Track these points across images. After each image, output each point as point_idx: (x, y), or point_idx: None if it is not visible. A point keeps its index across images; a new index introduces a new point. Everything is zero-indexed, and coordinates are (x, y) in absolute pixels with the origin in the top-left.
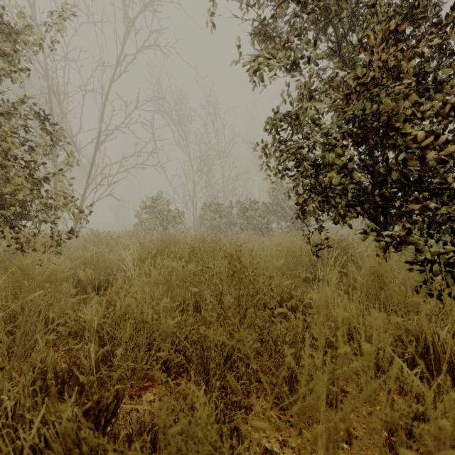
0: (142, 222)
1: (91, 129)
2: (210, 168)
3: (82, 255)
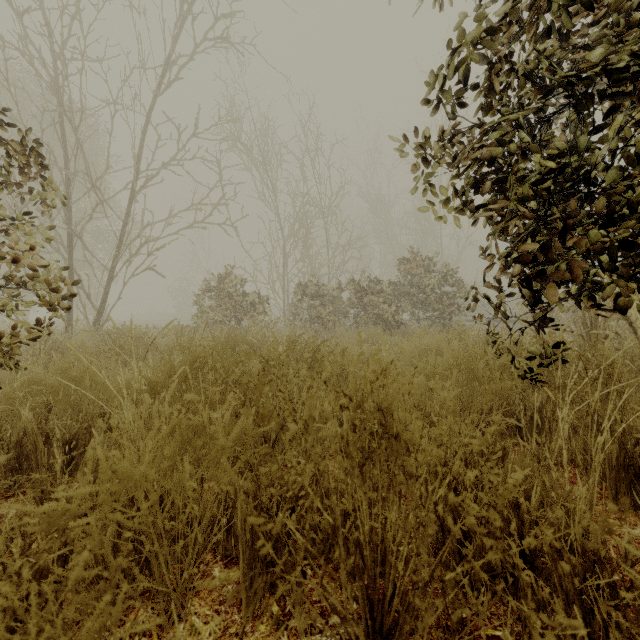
0: (204, 312)
1: (124, 168)
2: (309, 232)
3: (44, 376)
